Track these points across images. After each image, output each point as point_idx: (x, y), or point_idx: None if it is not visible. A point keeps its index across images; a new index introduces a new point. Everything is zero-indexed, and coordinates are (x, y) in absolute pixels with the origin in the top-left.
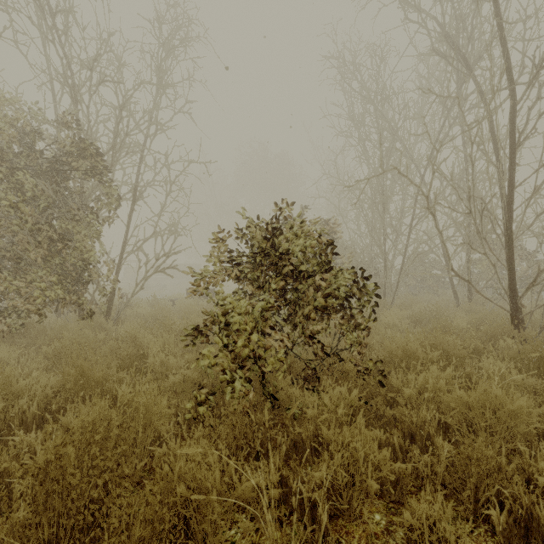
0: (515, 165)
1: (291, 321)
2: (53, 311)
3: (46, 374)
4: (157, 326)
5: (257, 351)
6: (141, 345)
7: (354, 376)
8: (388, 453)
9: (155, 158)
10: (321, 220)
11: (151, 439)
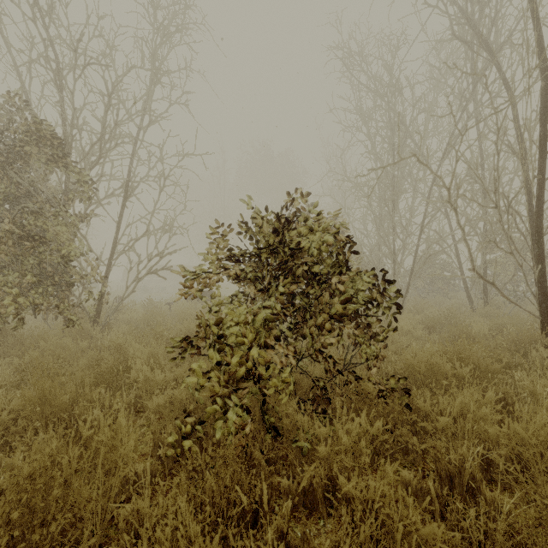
0: (546, 154)
1: (297, 331)
2: (39, 315)
3: (11, 392)
4: (146, 334)
5: (257, 363)
6: (126, 356)
7: (373, 400)
8: (440, 530)
9: (149, 152)
10: (327, 218)
11: (124, 481)
